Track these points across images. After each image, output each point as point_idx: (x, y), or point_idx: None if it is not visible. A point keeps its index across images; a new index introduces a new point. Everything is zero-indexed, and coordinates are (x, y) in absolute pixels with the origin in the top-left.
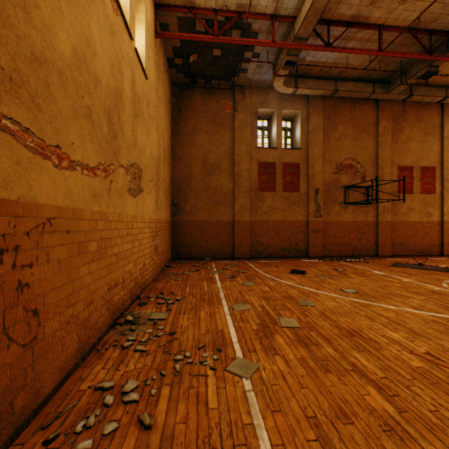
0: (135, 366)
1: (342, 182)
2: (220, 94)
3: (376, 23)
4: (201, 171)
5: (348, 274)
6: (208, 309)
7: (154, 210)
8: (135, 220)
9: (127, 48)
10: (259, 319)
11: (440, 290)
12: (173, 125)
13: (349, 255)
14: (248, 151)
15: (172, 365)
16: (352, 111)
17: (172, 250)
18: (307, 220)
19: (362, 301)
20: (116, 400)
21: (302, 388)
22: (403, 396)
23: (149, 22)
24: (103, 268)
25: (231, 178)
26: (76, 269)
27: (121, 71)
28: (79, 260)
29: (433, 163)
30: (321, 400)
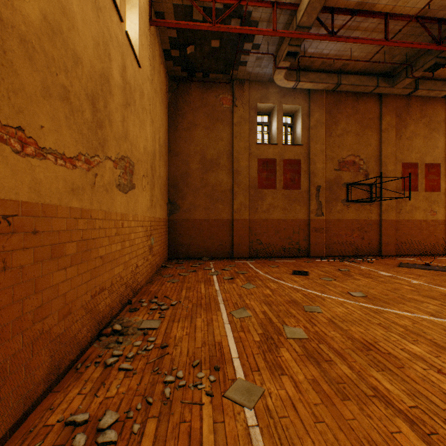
0: (118, 390)
1: (345, 180)
2: (219, 88)
3: (382, 11)
4: (199, 168)
5: (353, 275)
6: (204, 316)
7: (149, 208)
8: (126, 218)
9: (116, 30)
10: (262, 328)
11: None
12: (170, 121)
13: (352, 254)
14: (248, 148)
15: (161, 389)
16: (355, 106)
17: (169, 249)
18: (308, 219)
19: (372, 306)
20: (89, 441)
21: (317, 422)
22: (443, 434)
23: (143, 7)
24: (85, 273)
25: (230, 175)
26: (48, 276)
27: (108, 53)
28: (52, 265)
29: (438, 160)
30: (342, 440)
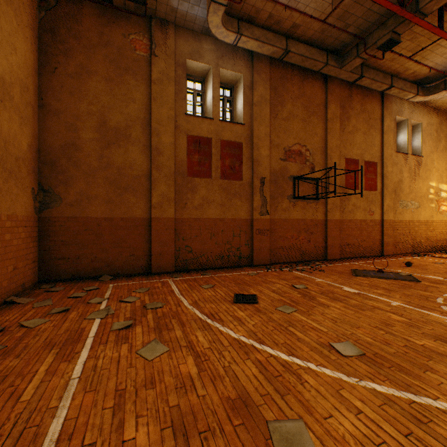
0: None
1: (291, 172)
2: (129, 24)
3: None
4: (96, 139)
5: (316, 297)
6: None
7: None
8: None
9: None
10: None
11: None
12: (43, 56)
13: (298, 260)
14: (173, 118)
15: None
16: (301, 87)
17: (40, 266)
18: (251, 218)
19: (396, 392)
20: None
21: None
22: None
23: None
24: None
25: (147, 154)
26: None
27: None
28: None
29: (375, 159)
30: None
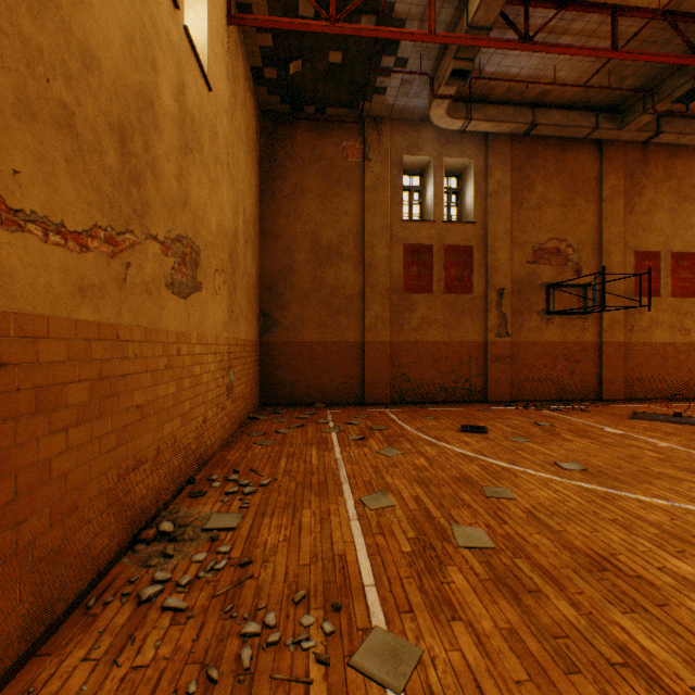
0: (156, 653)
1: (543, 278)
2: (341, 131)
3: (608, 2)
4: (309, 259)
5: (560, 433)
6: (316, 506)
7: (226, 324)
8: (185, 340)
9: (166, 20)
10: (414, 529)
11: None
12: (263, 183)
13: (555, 398)
14: (387, 227)
15: (235, 651)
16: (559, 160)
17: (260, 390)
18: (485, 341)
19: (599, 488)
20: None
21: None
22: None
23: None
24: (106, 435)
25: (360, 271)
26: (28, 444)
27: (151, 59)
28: (37, 425)
29: (693, 247)
30: None
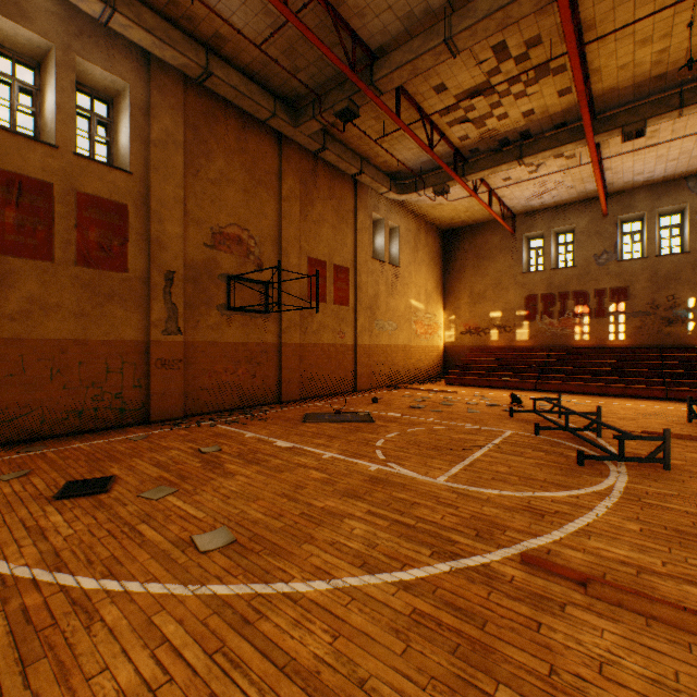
0: None
1: (225, 268)
2: None
3: None
4: None
5: (225, 464)
6: None
7: None
8: None
9: None
10: None
11: (380, 470)
12: None
13: (237, 406)
14: None
15: None
16: (242, 138)
17: None
18: (149, 340)
19: (243, 588)
20: None
21: None
22: None
23: None
24: None
25: None
26: None
27: None
28: None
29: (348, 263)
30: None
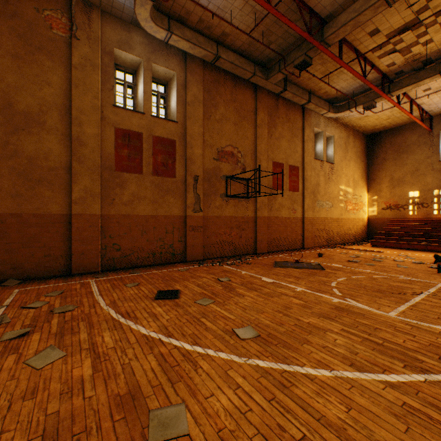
0: None
1: (224, 172)
2: None
3: None
4: None
5: (236, 288)
6: None
7: None
8: None
9: None
10: None
11: (341, 302)
12: None
13: (231, 254)
14: (98, 108)
15: None
16: (234, 92)
17: None
18: (185, 215)
19: (274, 365)
20: None
21: None
22: None
23: None
24: None
25: (67, 145)
26: None
27: None
28: None
29: (298, 163)
30: None
